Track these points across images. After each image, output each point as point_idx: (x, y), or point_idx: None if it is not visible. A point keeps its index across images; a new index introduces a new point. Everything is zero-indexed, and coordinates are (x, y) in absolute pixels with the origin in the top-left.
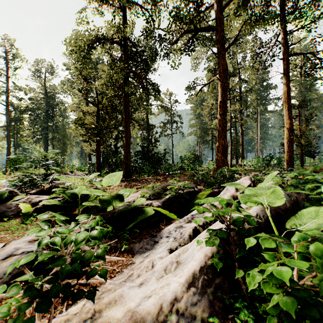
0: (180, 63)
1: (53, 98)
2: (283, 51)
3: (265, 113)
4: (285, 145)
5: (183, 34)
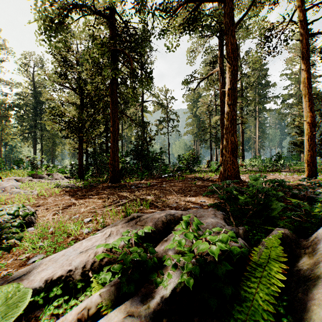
0: (179, 45)
1: (42, 93)
2: (303, 29)
3: (263, 111)
4: (305, 142)
5: (184, 1)
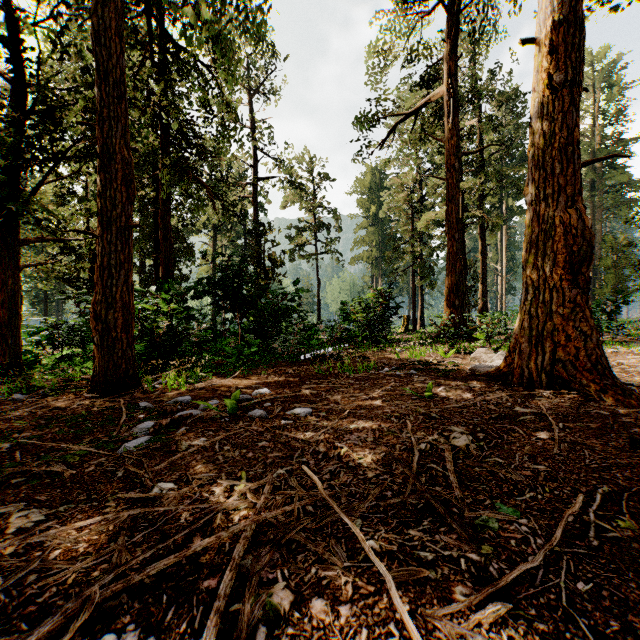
0: None
1: None
2: None
3: (517, 215)
4: None
5: None
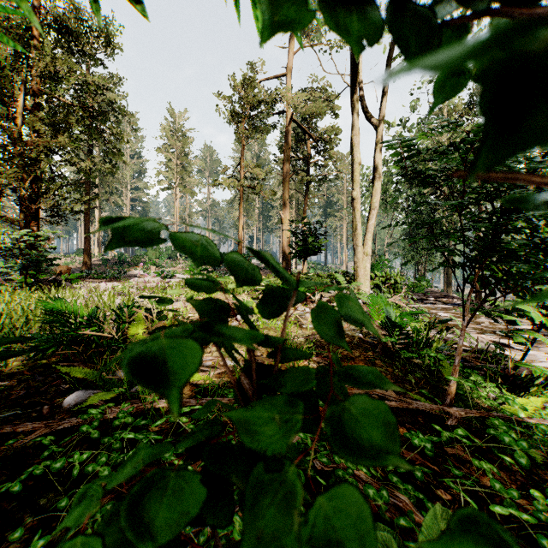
0: None
1: None
2: None
3: None
4: None
5: None
